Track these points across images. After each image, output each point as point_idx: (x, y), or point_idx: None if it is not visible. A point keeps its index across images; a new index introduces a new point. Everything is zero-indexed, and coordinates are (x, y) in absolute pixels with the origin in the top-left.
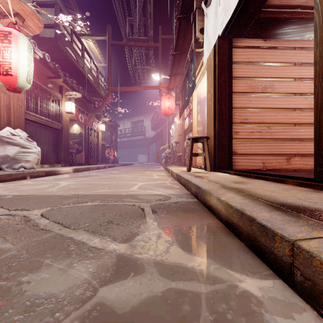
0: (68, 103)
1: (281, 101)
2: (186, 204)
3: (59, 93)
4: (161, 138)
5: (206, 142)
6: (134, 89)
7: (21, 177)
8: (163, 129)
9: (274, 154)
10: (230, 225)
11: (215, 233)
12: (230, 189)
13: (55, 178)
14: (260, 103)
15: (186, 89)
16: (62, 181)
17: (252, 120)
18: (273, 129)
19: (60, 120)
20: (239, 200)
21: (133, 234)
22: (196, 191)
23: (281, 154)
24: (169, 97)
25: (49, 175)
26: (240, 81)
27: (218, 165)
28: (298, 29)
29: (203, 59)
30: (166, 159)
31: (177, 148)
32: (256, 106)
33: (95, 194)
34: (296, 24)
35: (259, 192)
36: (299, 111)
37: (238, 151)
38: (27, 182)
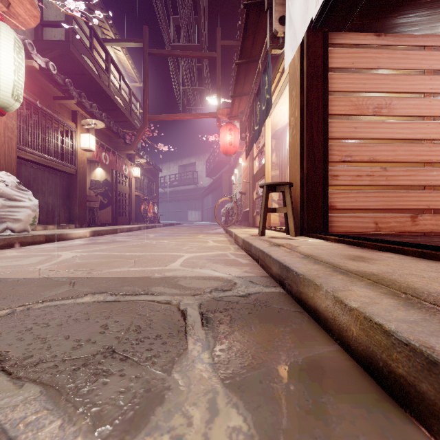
0: (85, 136)
1: (403, 128)
2: (266, 300)
3: (72, 121)
4: (220, 188)
5: (289, 191)
6: (181, 117)
7: (5, 244)
8: (223, 176)
9: (392, 210)
10: (380, 374)
11: (348, 395)
12: (352, 274)
13: (58, 246)
14: (371, 132)
15: (256, 114)
16: (66, 252)
17: (359, 157)
18: (391, 171)
19: (73, 161)
20: (396, 311)
21: (152, 399)
22: (281, 274)
23: (403, 209)
24: (231, 128)
25: (52, 241)
26: (340, 98)
27: (307, 227)
28: (431, 16)
29: (282, 68)
30: (227, 216)
31: (243, 201)
32: (365, 135)
33: (107, 277)
34: (429, 8)
35: (417, 283)
36: (430, 144)
37: (337, 205)
38: (10, 254)
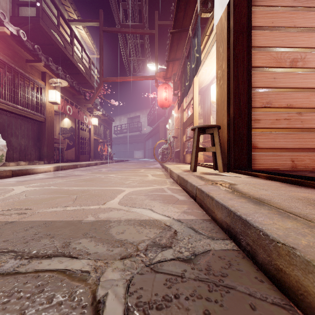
0: (52, 91)
1: None
2: (222, 272)
3: (42, 80)
4: (158, 133)
5: (217, 133)
6: (128, 79)
7: None
8: (160, 124)
9: (306, 149)
10: None
11: None
12: None
13: (19, 180)
14: (288, 81)
15: (187, 72)
16: (20, 186)
17: (278, 103)
18: (305, 116)
19: (42, 111)
20: None
21: None
22: (231, 224)
23: None
24: (166, 87)
25: (19, 175)
26: (262, 52)
27: (233, 164)
28: None
29: (209, 31)
30: (163, 155)
31: (175, 143)
32: (283, 85)
33: (35, 220)
34: None
35: None
36: None
37: (259, 145)
38: None
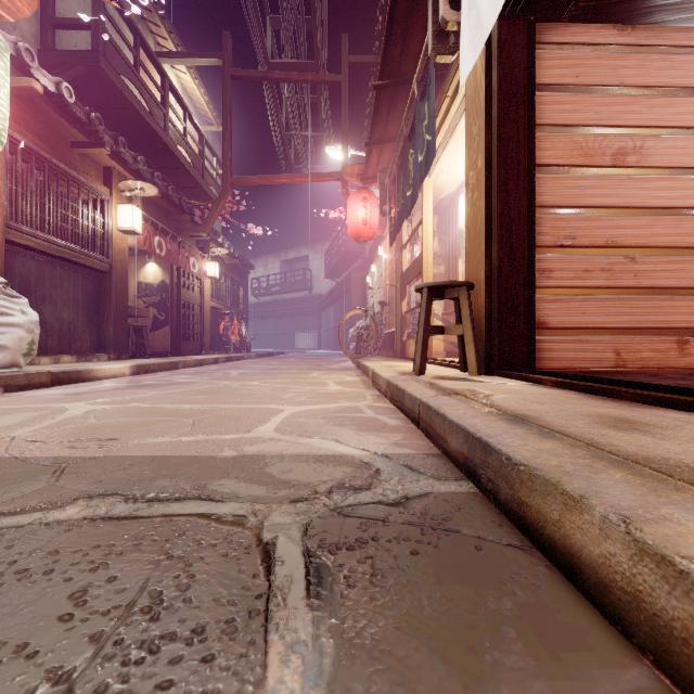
0: (125, 208)
1: (663, 188)
2: (444, 516)
3: (104, 184)
4: (348, 295)
5: (467, 297)
6: (285, 179)
7: None
8: (352, 276)
9: (645, 329)
10: None
11: None
12: (643, 468)
13: (69, 393)
14: (609, 195)
15: (408, 170)
16: (78, 403)
17: (588, 239)
18: (643, 263)
19: (105, 250)
20: None
21: None
22: (469, 454)
23: (663, 328)
24: (365, 197)
25: (64, 382)
26: (556, 136)
27: (498, 359)
28: None
29: (453, 89)
30: (359, 342)
31: (385, 316)
32: (598, 201)
33: (133, 456)
34: None
35: None
36: None
37: (550, 321)
38: None
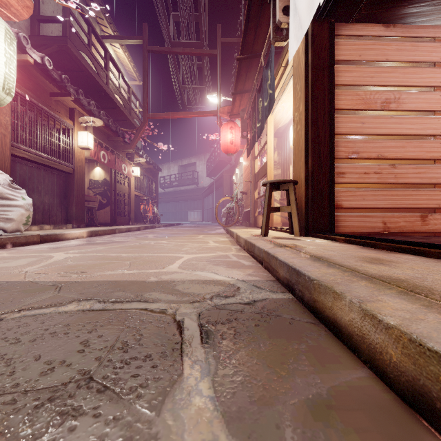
0: (83, 134)
1: (412, 123)
2: (274, 309)
3: (70, 118)
4: (221, 188)
5: (293, 189)
6: (181, 115)
7: None
8: (224, 175)
9: (401, 209)
10: (437, 418)
11: None
12: (377, 280)
13: (52, 247)
14: (379, 127)
15: (258, 110)
16: (59, 253)
17: (366, 154)
18: (400, 168)
19: (70, 159)
20: None
21: None
22: (289, 278)
23: (412, 208)
24: (232, 126)
25: (47, 241)
26: (347, 91)
27: (312, 226)
28: None
29: (285, 62)
30: (228, 217)
31: (244, 200)
32: (373, 131)
33: (98, 280)
34: None
35: None
36: (440, 140)
37: (344, 204)
38: None
